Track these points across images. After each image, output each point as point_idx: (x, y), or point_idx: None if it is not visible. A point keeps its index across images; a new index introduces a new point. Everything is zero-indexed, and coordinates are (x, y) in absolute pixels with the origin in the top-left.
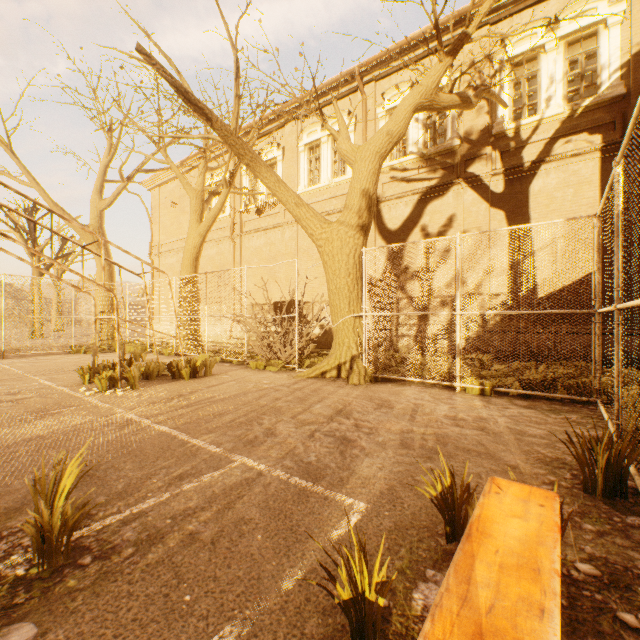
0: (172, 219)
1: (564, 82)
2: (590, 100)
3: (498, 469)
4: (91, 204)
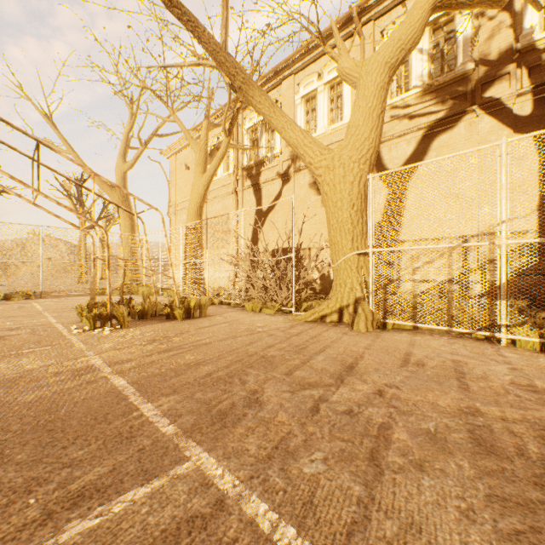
0: (185, 181)
1: None
2: None
3: None
4: (116, 167)
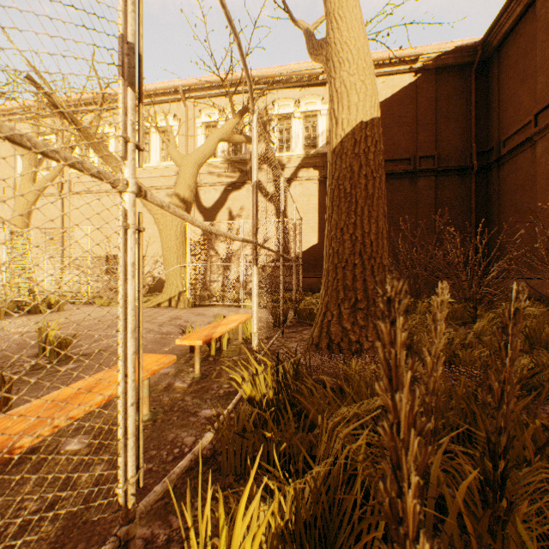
0: None
1: (303, 137)
2: (314, 151)
3: None
4: None
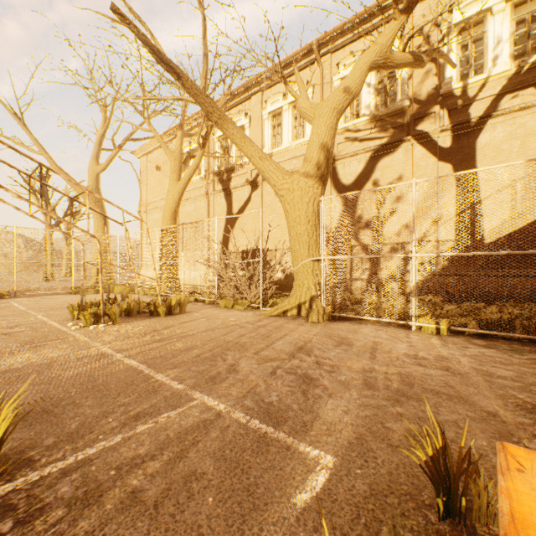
0: (157, 181)
1: (511, 41)
2: None
3: (476, 416)
4: (89, 168)
